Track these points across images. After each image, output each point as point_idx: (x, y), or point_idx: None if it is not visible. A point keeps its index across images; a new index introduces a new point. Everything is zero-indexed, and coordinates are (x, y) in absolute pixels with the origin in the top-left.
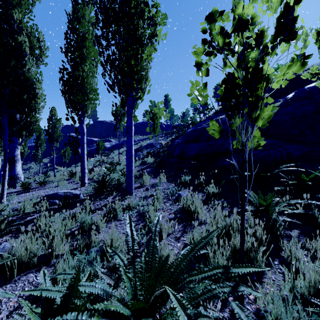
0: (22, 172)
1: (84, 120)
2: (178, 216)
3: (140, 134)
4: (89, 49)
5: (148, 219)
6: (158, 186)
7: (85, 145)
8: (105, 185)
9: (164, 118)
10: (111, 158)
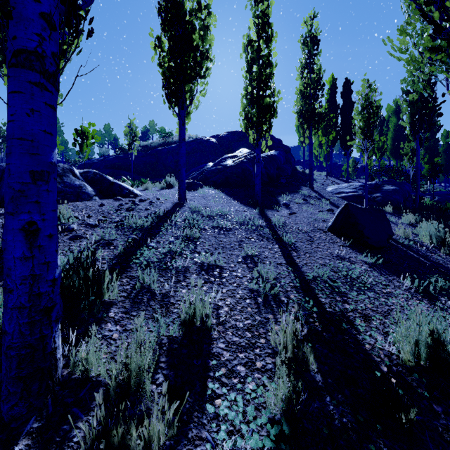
0: None
1: None
2: None
3: None
4: None
5: None
6: None
7: None
8: None
9: (60, 149)
10: None
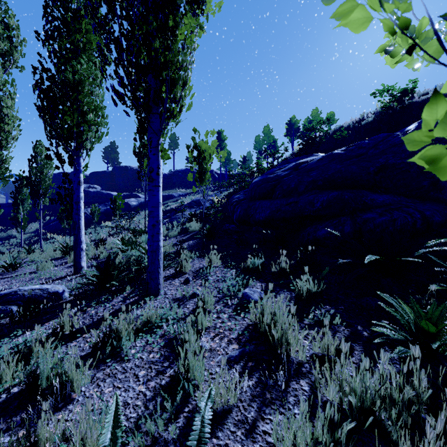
0: None
1: (79, 159)
2: (246, 351)
3: (182, 187)
4: (87, 35)
5: (182, 366)
6: (206, 274)
7: (81, 202)
8: (111, 274)
9: (217, 158)
10: (136, 222)
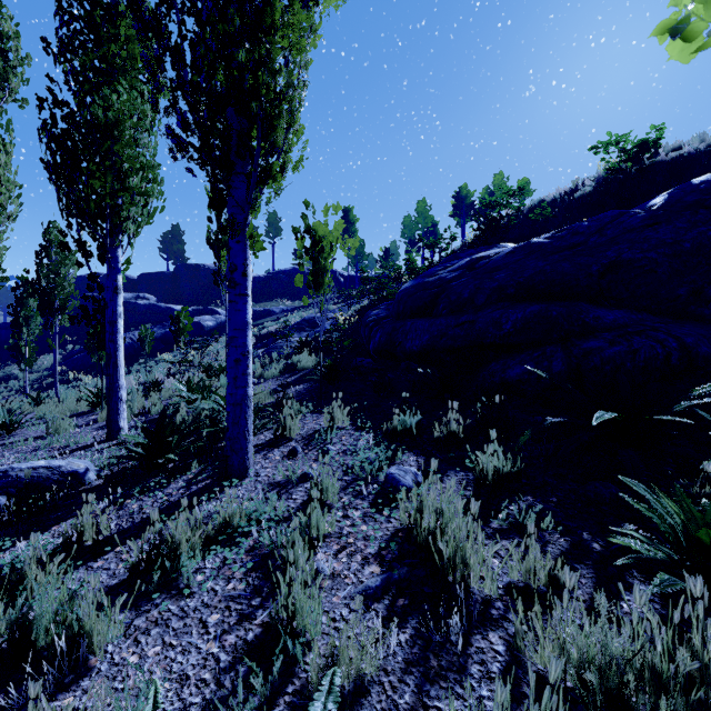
0: None
1: (116, 250)
2: (394, 578)
3: (287, 298)
4: (129, 46)
5: (283, 609)
6: (325, 441)
7: (119, 321)
8: (166, 441)
9: (344, 250)
10: (212, 355)
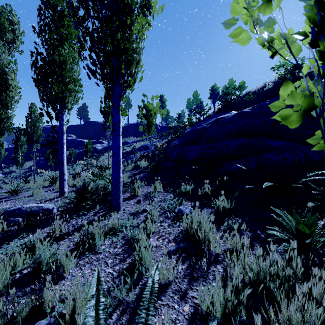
0: (3, 176)
1: (63, 116)
2: (180, 247)
3: (134, 136)
4: (69, 29)
5: (137, 256)
6: (152, 197)
7: (64, 146)
8: (86, 196)
9: (160, 115)
10: (101, 161)
